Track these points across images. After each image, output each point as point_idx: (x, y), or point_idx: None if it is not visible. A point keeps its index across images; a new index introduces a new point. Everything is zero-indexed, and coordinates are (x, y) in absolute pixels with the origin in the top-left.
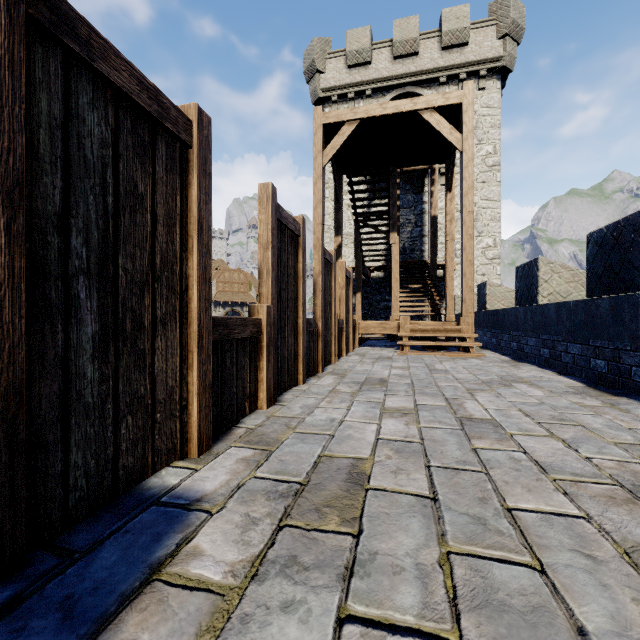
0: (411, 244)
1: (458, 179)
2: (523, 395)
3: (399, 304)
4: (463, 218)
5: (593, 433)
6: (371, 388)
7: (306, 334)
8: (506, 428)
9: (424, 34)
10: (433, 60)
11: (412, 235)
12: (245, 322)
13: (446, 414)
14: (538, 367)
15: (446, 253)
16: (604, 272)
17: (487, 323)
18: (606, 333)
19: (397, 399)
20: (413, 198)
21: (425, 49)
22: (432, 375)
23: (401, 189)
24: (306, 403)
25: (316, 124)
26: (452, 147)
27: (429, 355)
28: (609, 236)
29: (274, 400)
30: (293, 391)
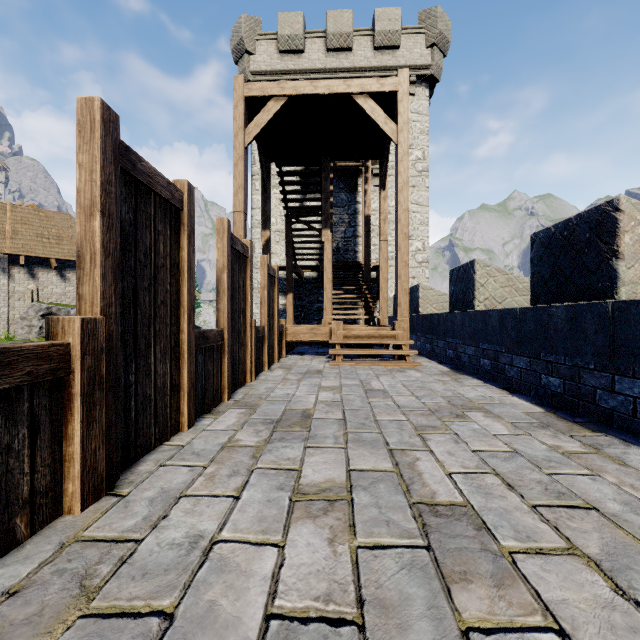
0: (345, 244)
1: (390, 181)
2: (484, 433)
3: (332, 306)
4: (398, 215)
5: (618, 526)
6: (287, 432)
7: (199, 353)
8: (491, 524)
9: (358, 31)
10: (366, 58)
11: (346, 235)
12: (4, 357)
13: (395, 494)
14: (480, 380)
15: (380, 254)
16: (552, 276)
17: (421, 328)
18: (562, 347)
19: (322, 456)
20: (347, 197)
21: (359, 46)
22: (369, 399)
23: (335, 187)
24: (170, 482)
25: (237, 95)
26: (386, 142)
27: (364, 366)
28: (558, 236)
29: (111, 482)
30: (163, 449)
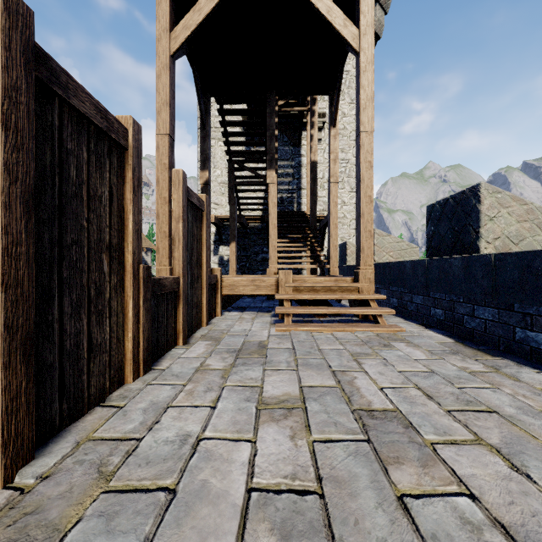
0: (289, 196)
1: None
2: None
3: (277, 255)
4: (361, 139)
5: None
6: None
7: None
8: None
9: None
10: None
11: (290, 187)
12: None
13: None
14: (536, 370)
15: (330, 197)
16: None
17: (382, 278)
18: None
19: None
20: (291, 150)
21: None
22: (383, 462)
23: (279, 140)
24: None
25: None
26: (338, 70)
27: (324, 332)
28: None
29: None
30: None
